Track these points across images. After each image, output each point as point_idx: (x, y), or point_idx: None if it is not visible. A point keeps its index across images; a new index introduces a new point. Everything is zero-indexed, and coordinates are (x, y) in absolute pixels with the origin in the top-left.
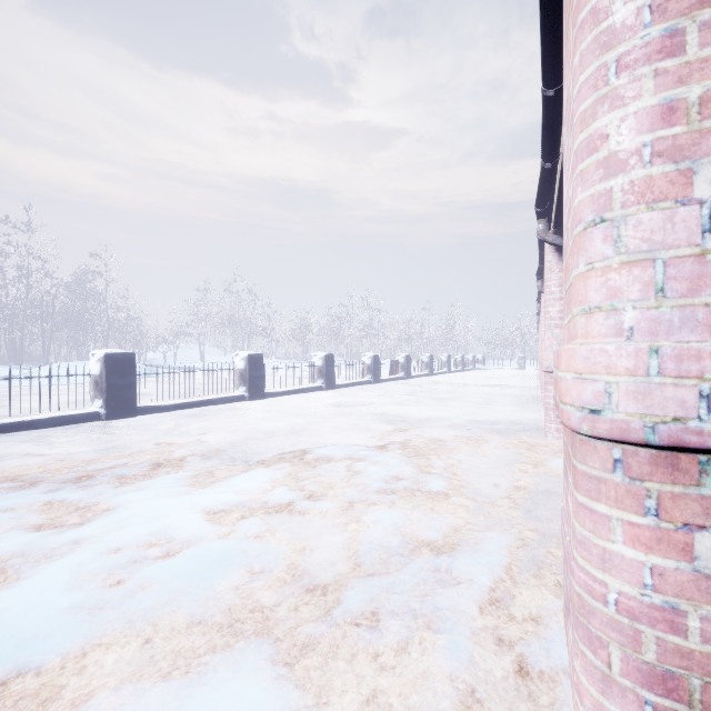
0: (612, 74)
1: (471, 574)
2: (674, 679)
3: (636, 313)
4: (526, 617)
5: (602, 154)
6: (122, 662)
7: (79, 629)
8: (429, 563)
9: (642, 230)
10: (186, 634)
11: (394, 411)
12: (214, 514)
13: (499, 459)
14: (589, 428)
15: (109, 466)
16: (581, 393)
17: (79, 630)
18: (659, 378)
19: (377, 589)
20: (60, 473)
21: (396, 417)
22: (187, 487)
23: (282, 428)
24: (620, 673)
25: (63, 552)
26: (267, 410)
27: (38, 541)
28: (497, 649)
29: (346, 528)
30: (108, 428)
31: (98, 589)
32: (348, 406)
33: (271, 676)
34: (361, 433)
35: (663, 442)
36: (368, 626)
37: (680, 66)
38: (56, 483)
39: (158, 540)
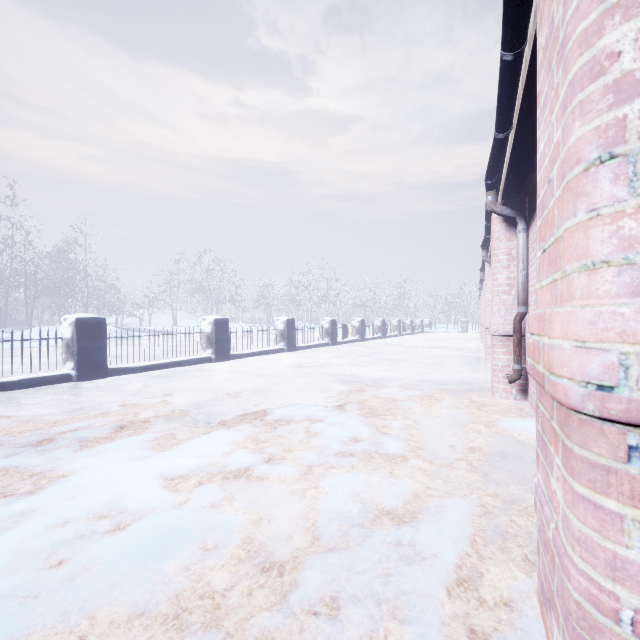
0: None
1: (435, 549)
2: None
3: None
4: (497, 601)
5: (612, 77)
6: None
7: (4, 626)
8: (390, 536)
9: None
10: (125, 630)
11: (351, 372)
12: (172, 481)
13: (452, 419)
14: (596, 407)
15: (72, 428)
16: (585, 365)
17: (4, 627)
18: None
19: (337, 568)
20: (22, 437)
21: (352, 377)
22: (147, 450)
23: (245, 388)
24: None
25: (7, 527)
26: (231, 371)
27: None
28: None
29: (304, 495)
30: (78, 389)
31: (36, 572)
32: (307, 366)
33: None
34: (320, 394)
35: None
36: (327, 615)
37: None
38: (15, 448)
39: (109, 511)
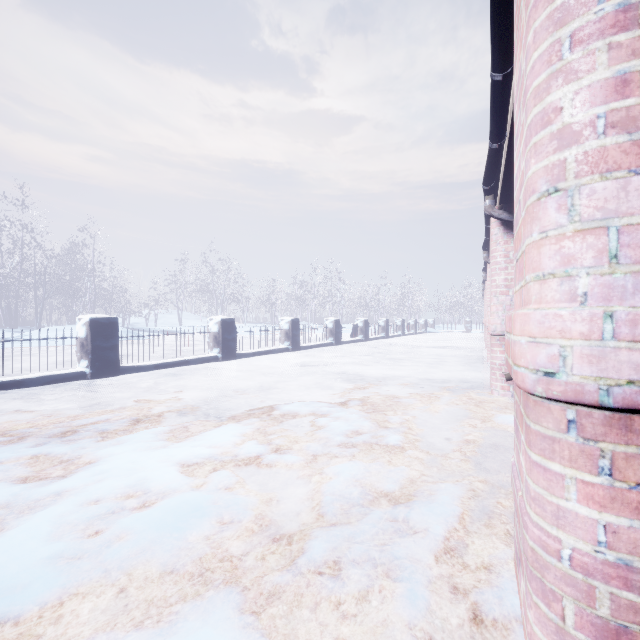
0: (566, 49)
1: (427, 524)
2: (628, 634)
3: (589, 279)
4: (478, 565)
5: (556, 127)
6: (97, 611)
7: (57, 579)
8: (387, 514)
9: (596, 199)
10: (158, 584)
11: (354, 370)
12: (188, 467)
13: (450, 414)
14: (543, 390)
15: (92, 421)
16: (536, 356)
17: (57, 580)
18: (613, 342)
19: (339, 538)
20: (47, 428)
21: (355, 376)
22: (163, 441)
23: (252, 386)
24: (574, 627)
25: (46, 504)
26: (238, 369)
27: (23, 493)
28: (452, 597)
29: (310, 480)
30: (93, 386)
31: (77, 539)
32: (312, 365)
33: (239, 624)
34: (324, 391)
35: (618, 404)
36: (330, 574)
37: (633, 39)
38: (42, 438)
39: (135, 492)
